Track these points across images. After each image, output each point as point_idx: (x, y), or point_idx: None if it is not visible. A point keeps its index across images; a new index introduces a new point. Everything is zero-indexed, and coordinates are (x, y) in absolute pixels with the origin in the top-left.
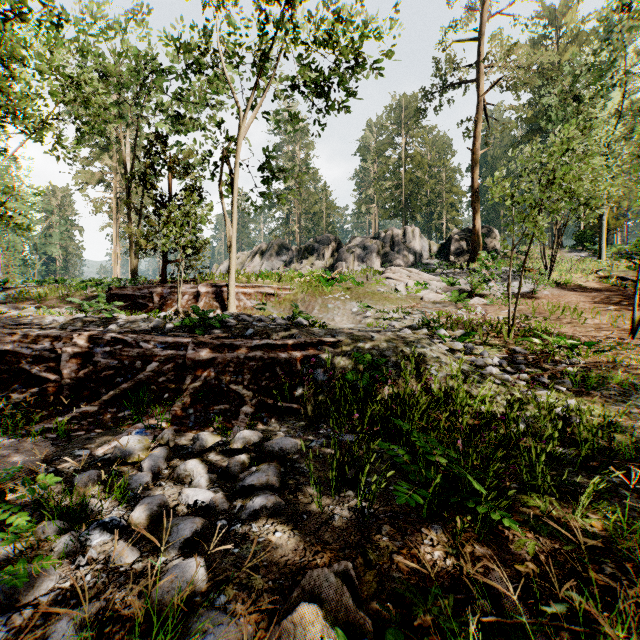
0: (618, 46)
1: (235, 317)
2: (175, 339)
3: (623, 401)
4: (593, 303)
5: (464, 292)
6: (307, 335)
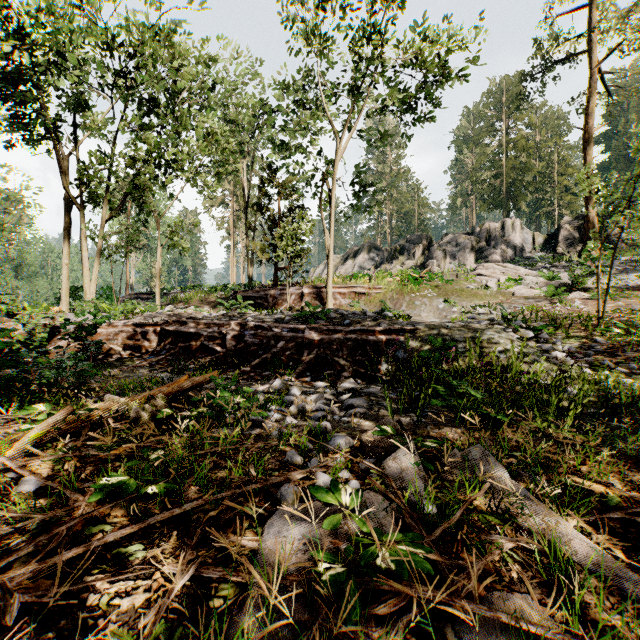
0: None
1: (334, 312)
2: (295, 326)
3: None
4: None
5: (564, 286)
6: (391, 324)
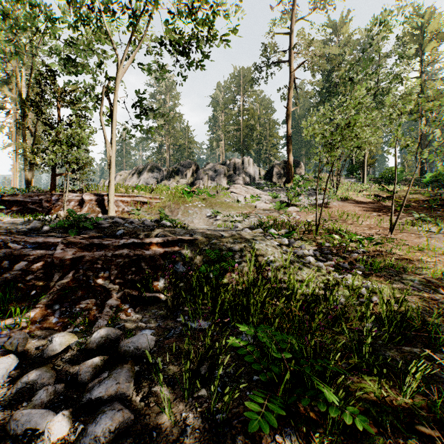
0: (374, 48)
1: (110, 220)
2: (46, 239)
3: (400, 280)
4: (363, 211)
5: (283, 203)
6: (170, 234)
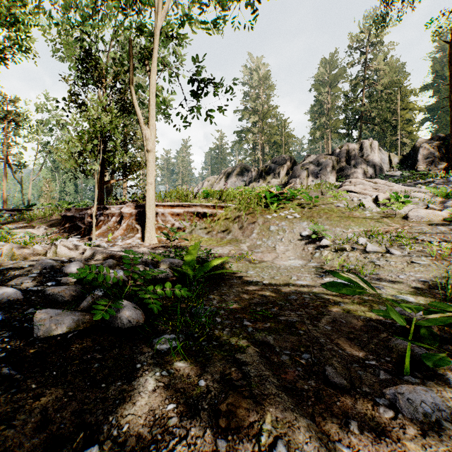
0: None
1: (43, 273)
2: None
3: None
4: None
5: None
6: None
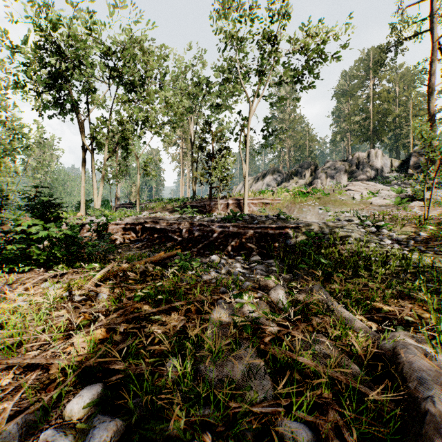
0: None
1: (248, 215)
2: (224, 224)
3: None
4: None
5: (409, 198)
6: (283, 223)
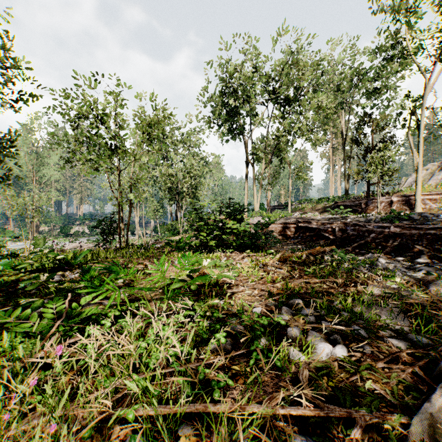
0: None
1: (419, 215)
2: (383, 224)
3: None
4: None
5: None
6: None
